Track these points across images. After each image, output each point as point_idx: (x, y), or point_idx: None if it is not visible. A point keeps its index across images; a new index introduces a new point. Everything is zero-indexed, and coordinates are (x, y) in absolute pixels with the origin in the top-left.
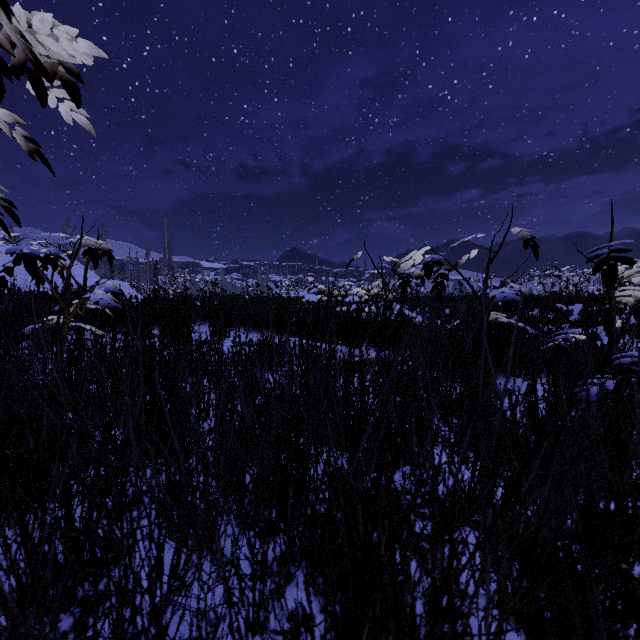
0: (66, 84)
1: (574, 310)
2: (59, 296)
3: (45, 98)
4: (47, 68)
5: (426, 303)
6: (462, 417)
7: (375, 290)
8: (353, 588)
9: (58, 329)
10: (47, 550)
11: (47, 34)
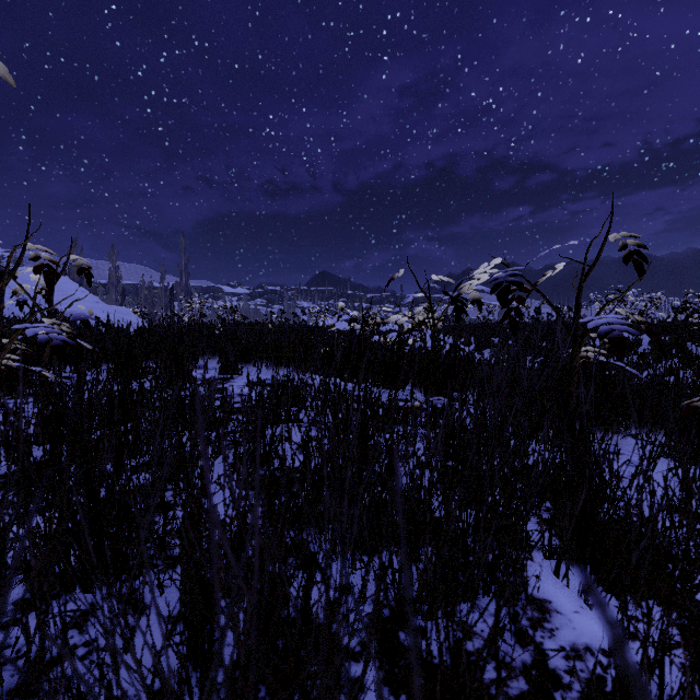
0: None
1: (643, 340)
2: None
3: None
4: None
5: (471, 332)
6: (575, 517)
7: (420, 317)
8: None
9: None
10: None
11: None
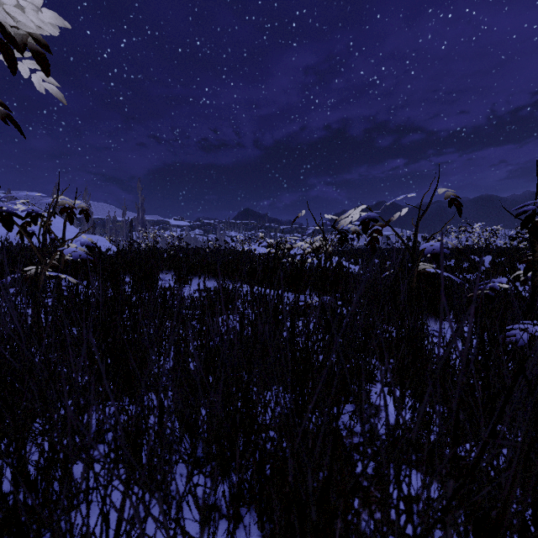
0: (36, 54)
1: (485, 261)
2: (36, 249)
3: (15, 66)
4: (17, 39)
5: (359, 255)
6: (398, 359)
7: (317, 244)
8: (300, 535)
9: (36, 278)
10: (8, 491)
11: (14, 4)
